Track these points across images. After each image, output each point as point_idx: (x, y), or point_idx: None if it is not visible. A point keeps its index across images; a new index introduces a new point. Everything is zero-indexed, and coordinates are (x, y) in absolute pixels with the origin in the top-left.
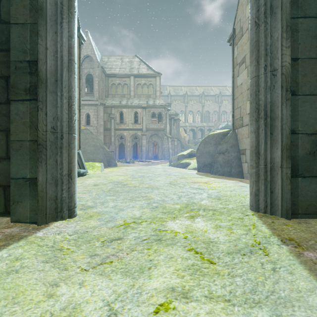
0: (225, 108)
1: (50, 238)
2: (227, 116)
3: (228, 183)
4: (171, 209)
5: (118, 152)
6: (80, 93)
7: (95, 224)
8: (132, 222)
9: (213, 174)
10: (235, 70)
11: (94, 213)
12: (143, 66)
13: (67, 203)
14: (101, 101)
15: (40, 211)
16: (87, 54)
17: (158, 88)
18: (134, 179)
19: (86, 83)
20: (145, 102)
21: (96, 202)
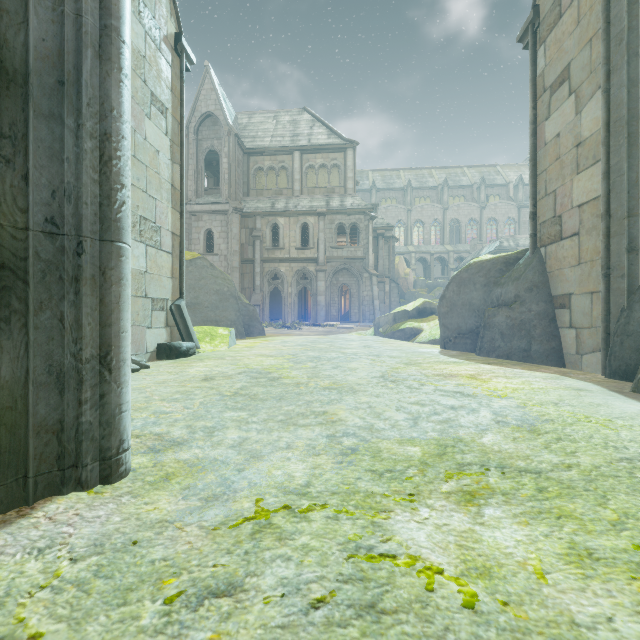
0: (494, 212)
1: (3, 574)
2: (498, 229)
3: (533, 379)
4: (397, 460)
5: (269, 308)
6: (182, 176)
7: (171, 508)
8: (281, 508)
9: (483, 355)
10: (538, 104)
11: (180, 466)
12: (319, 130)
13: (96, 440)
14: (235, 204)
15: (4, 468)
16: (207, 111)
17: (350, 173)
18: (299, 365)
19: (207, 171)
20: (324, 204)
21: (195, 427)
